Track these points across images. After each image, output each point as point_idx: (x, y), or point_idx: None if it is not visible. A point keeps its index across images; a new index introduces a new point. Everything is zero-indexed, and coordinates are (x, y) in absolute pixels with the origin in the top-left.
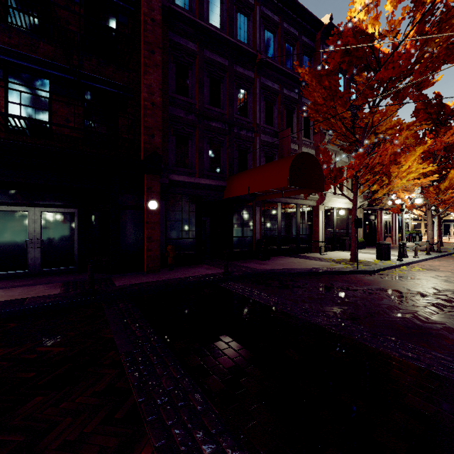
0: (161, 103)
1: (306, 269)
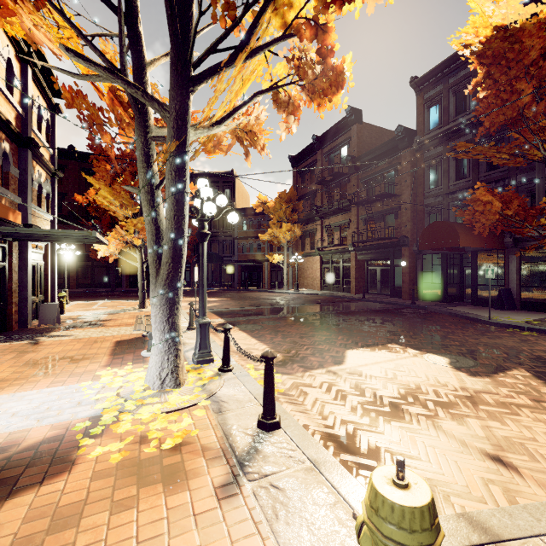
0: (410, 206)
1: (463, 312)
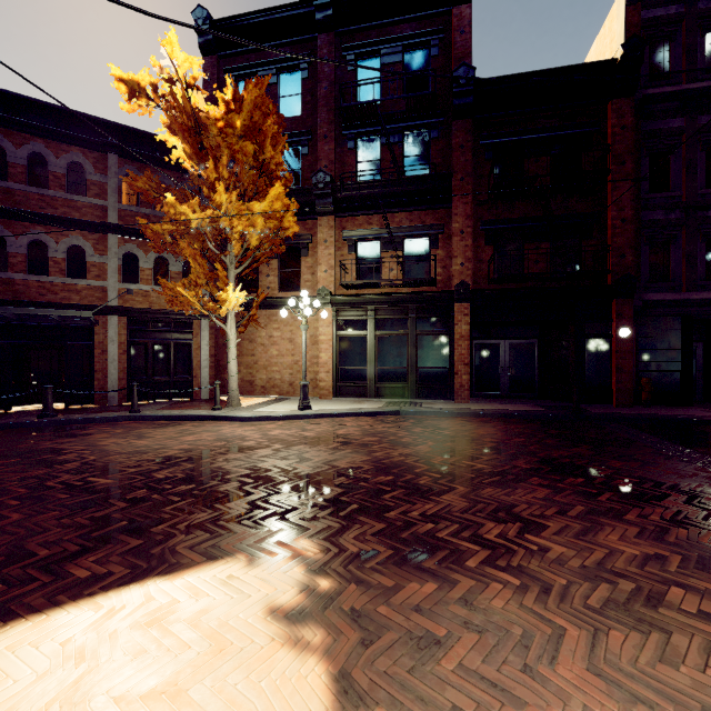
0: (633, 216)
1: None
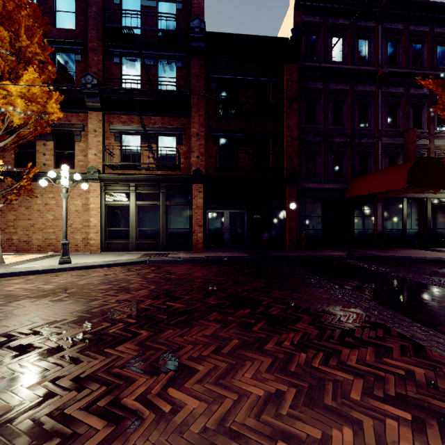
0: (297, 136)
1: (429, 257)
